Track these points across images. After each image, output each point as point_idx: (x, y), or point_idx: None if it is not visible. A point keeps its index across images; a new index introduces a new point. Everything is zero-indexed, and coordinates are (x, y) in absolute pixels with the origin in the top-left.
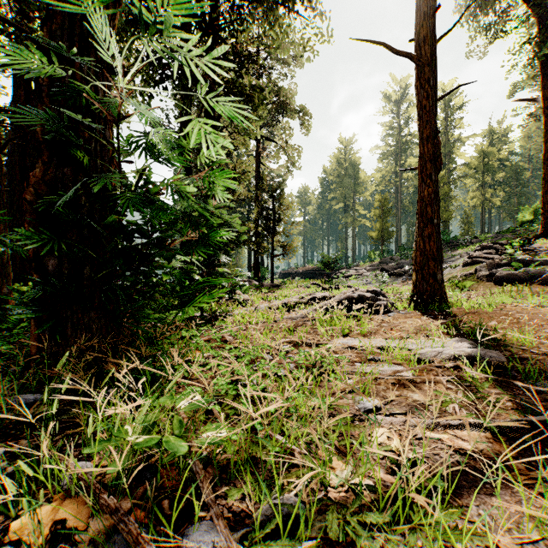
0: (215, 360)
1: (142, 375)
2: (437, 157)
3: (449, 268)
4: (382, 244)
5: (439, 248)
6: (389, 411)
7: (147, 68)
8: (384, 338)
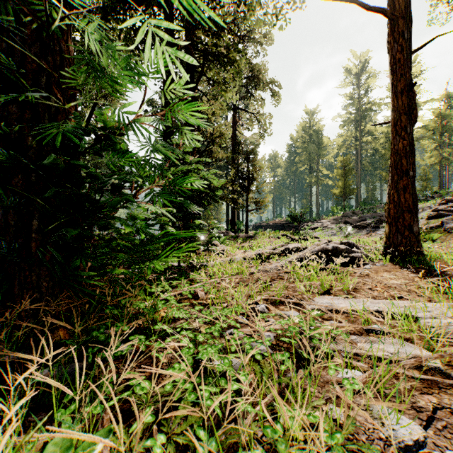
0: (183, 321)
1: (96, 343)
2: (413, 110)
3: None
4: (344, 200)
5: (415, 200)
6: (438, 447)
7: (128, 32)
8: (372, 297)
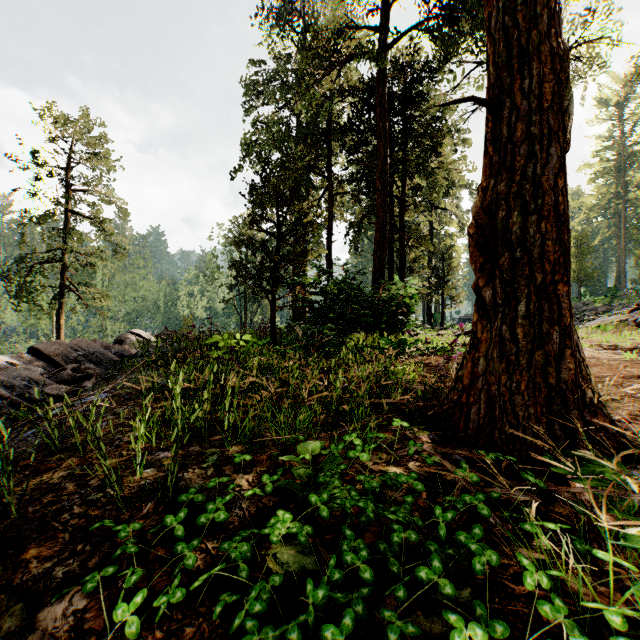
0: None
1: None
2: None
3: (619, 314)
4: (579, 286)
5: None
6: None
7: None
8: None
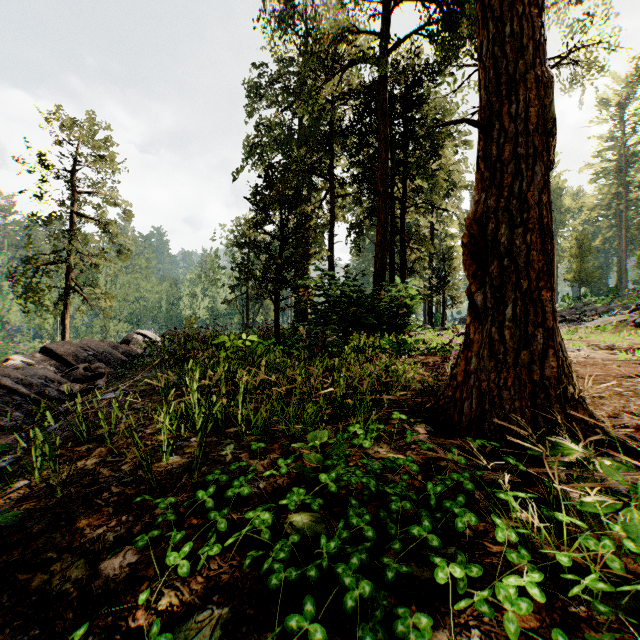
0: None
1: None
2: None
3: (619, 314)
4: (580, 287)
5: None
6: None
7: None
8: None
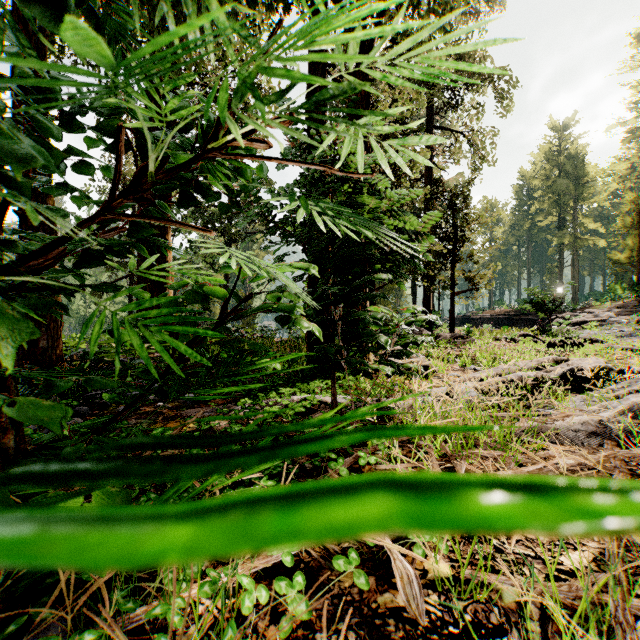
0: None
1: None
2: None
3: None
4: (637, 271)
5: None
6: None
7: None
8: None
